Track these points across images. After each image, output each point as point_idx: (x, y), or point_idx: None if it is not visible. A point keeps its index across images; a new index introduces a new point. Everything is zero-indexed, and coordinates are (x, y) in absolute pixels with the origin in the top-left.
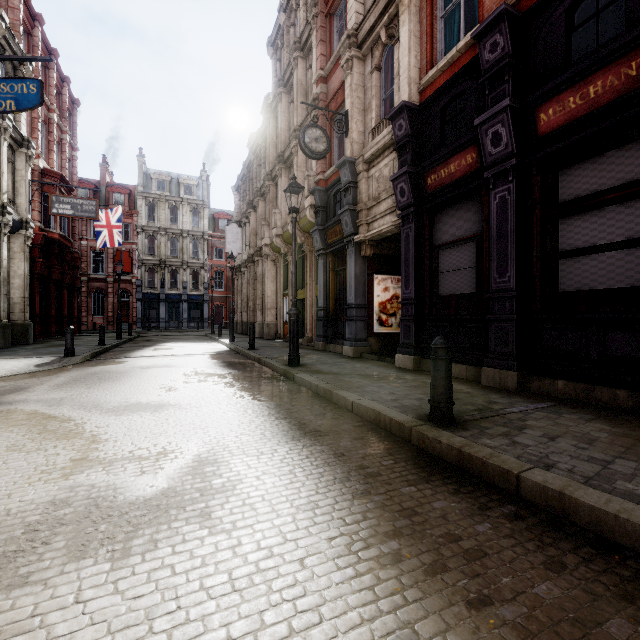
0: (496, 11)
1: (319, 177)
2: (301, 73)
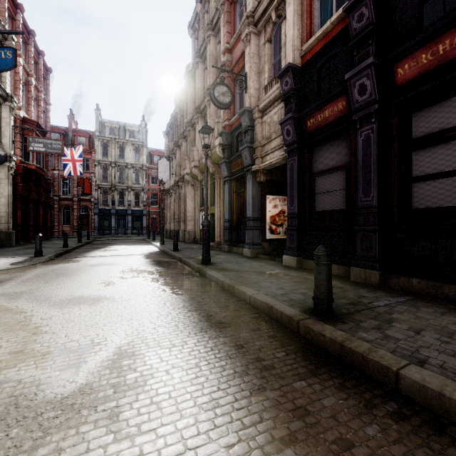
0: None
1: (225, 123)
2: (212, 47)
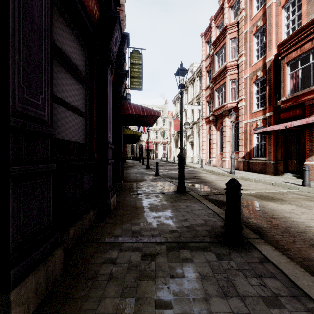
0: None
1: None
2: None
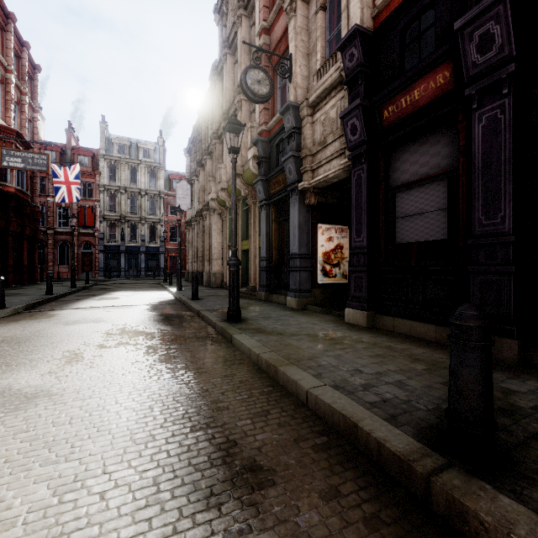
0: None
1: (262, 128)
2: (245, 31)
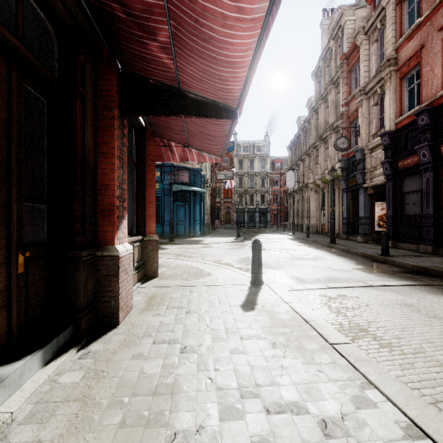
0: (421, 109)
1: (344, 153)
2: (333, 96)
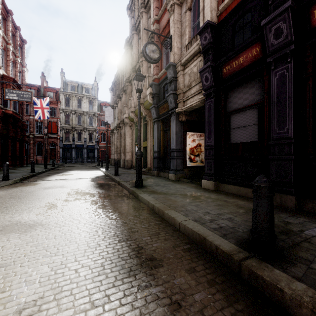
0: None
1: (155, 77)
2: (145, 21)
